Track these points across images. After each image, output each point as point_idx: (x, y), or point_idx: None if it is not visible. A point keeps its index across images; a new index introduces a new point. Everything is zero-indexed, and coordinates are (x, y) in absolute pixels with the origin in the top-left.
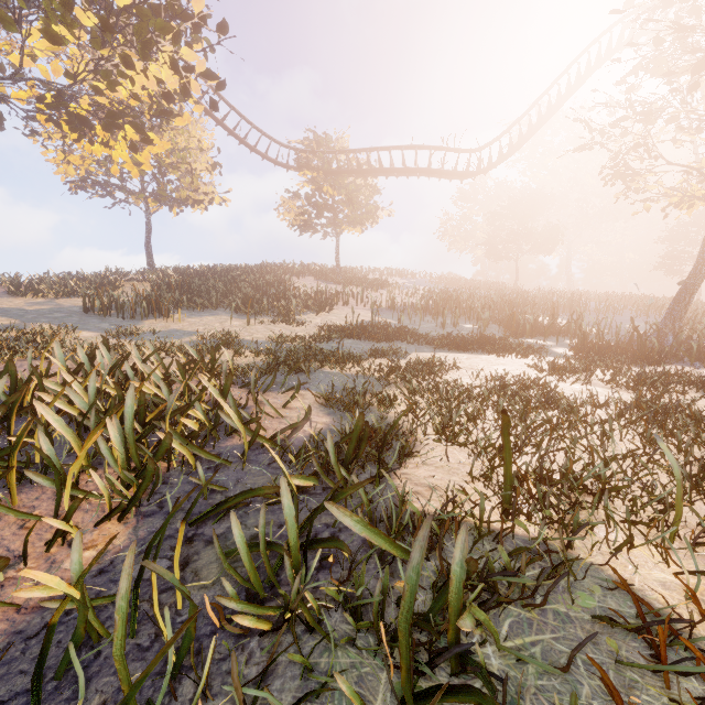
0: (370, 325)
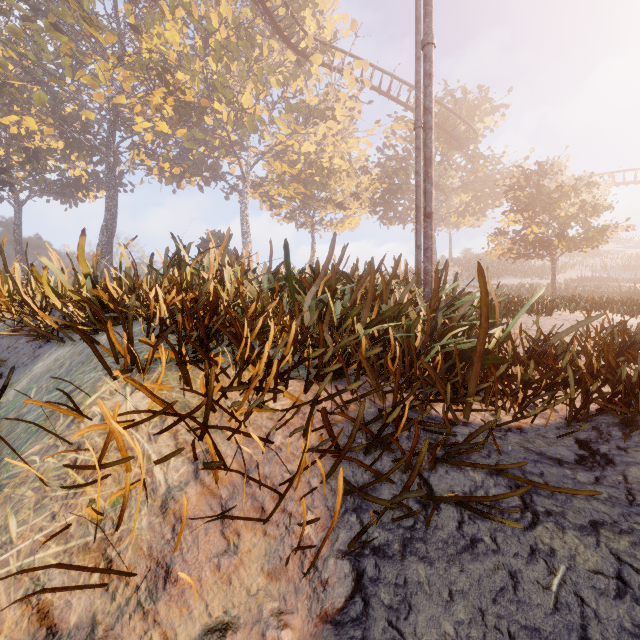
0: (591, 277)
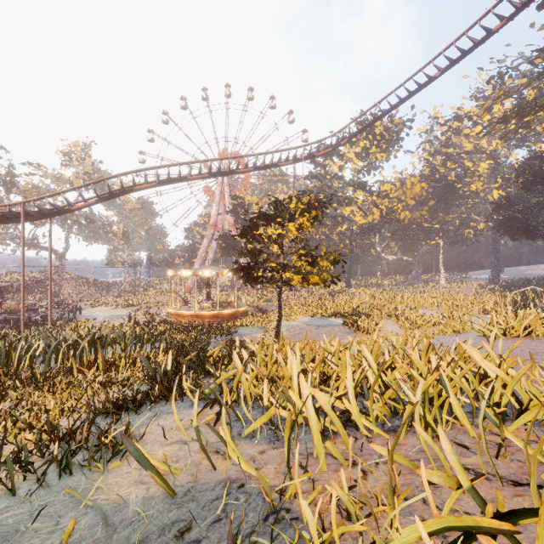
0: None
